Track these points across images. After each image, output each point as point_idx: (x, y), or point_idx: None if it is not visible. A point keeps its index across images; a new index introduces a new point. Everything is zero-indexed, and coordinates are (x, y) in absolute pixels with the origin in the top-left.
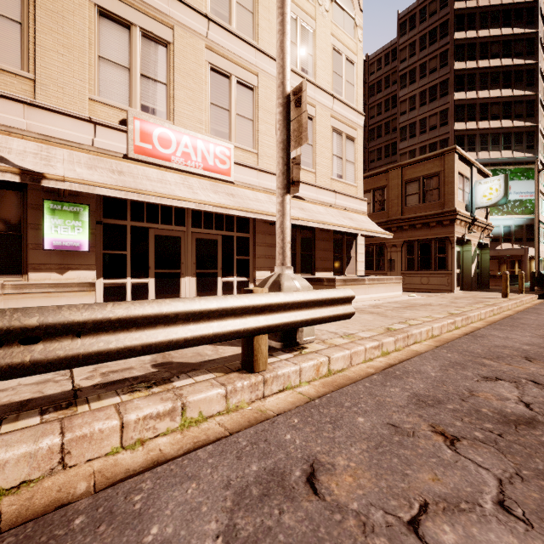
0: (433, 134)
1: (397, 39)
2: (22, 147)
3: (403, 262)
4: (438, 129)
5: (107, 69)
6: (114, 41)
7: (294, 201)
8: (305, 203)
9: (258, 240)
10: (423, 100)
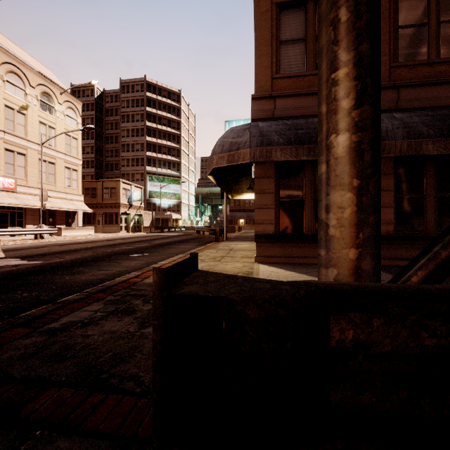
0: (137, 154)
1: (120, 93)
2: None
3: (103, 221)
4: (140, 152)
5: None
6: None
7: None
8: (51, 198)
9: (28, 213)
10: (133, 134)
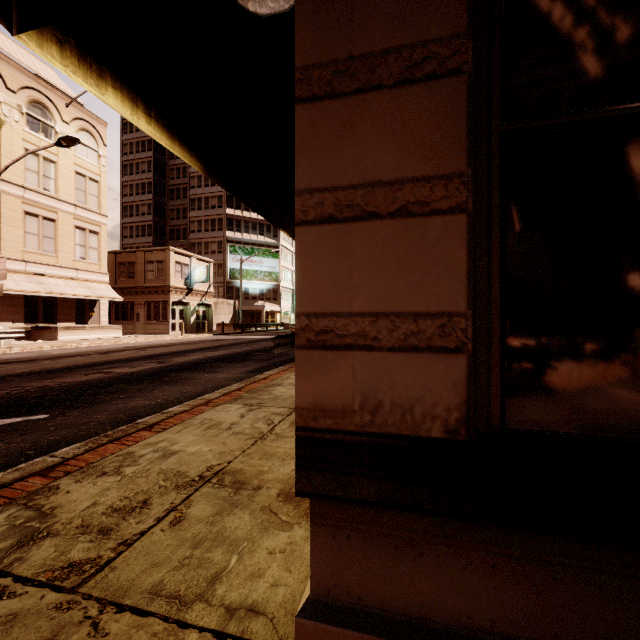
0: (213, 212)
1: None
2: None
3: (145, 315)
4: (217, 209)
5: None
6: None
7: (35, 277)
8: (46, 278)
9: (1, 302)
10: (207, 182)
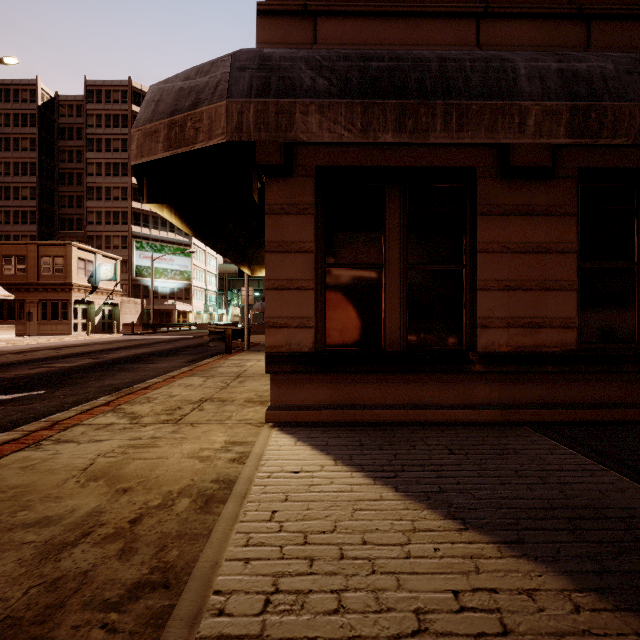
0: (116, 204)
1: (85, 102)
2: None
3: (40, 314)
4: (120, 201)
5: None
6: None
7: None
8: None
9: None
10: (109, 171)
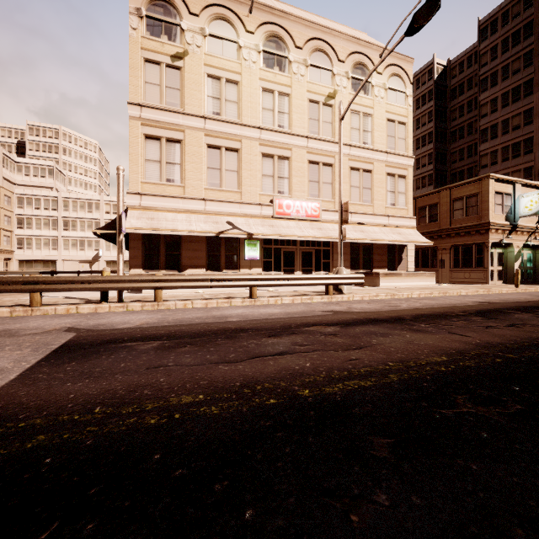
0: (515, 134)
1: (477, 45)
2: (241, 221)
3: (451, 261)
4: (521, 129)
5: (265, 179)
6: (267, 166)
7: (357, 227)
8: (365, 226)
9: (335, 251)
10: (505, 102)
